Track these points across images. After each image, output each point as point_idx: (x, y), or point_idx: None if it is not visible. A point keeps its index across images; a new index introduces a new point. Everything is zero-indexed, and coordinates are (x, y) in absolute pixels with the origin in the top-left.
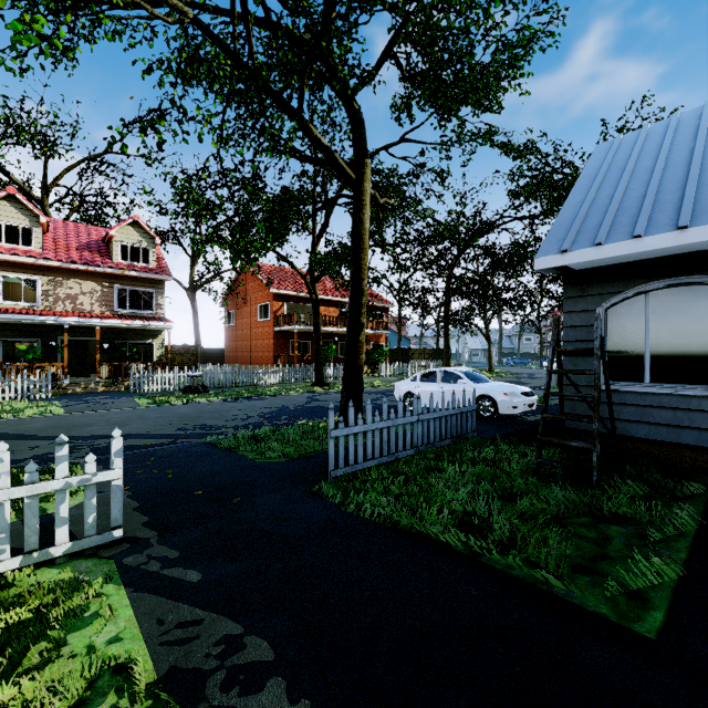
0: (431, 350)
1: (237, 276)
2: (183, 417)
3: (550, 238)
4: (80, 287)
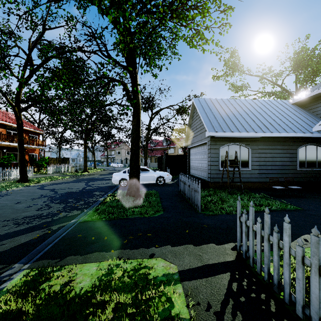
0: (60, 158)
1: None
2: None
3: (208, 126)
4: None
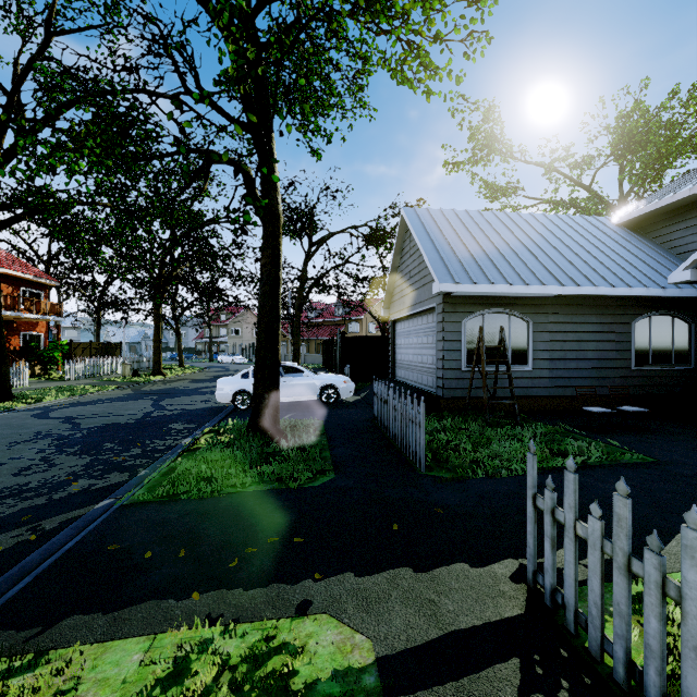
0: (99, 343)
1: None
2: None
3: (437, 270)
4: None
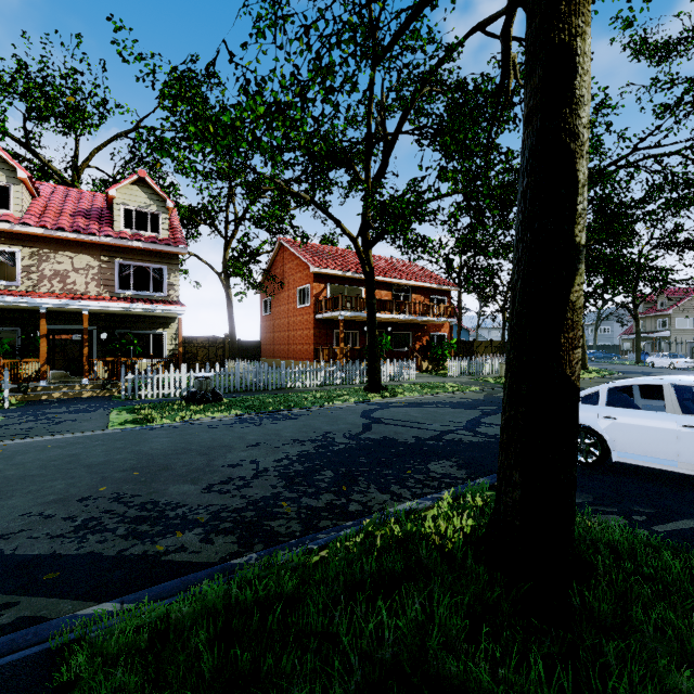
0: (499, 342)
1: (273, 257)
2: (134, 469)
3: None
4: (71, 261)
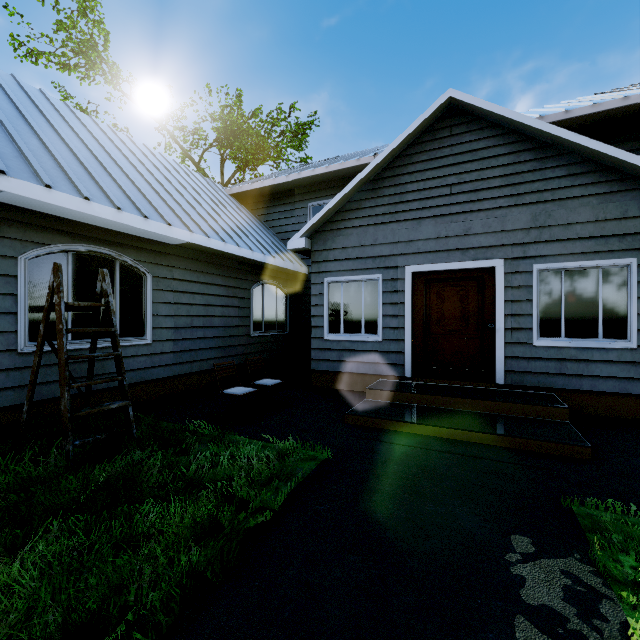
0: None
1: None
2: None
3: None
4: None
